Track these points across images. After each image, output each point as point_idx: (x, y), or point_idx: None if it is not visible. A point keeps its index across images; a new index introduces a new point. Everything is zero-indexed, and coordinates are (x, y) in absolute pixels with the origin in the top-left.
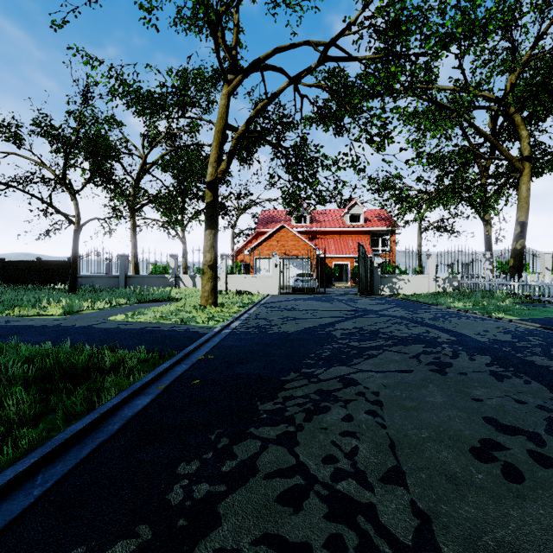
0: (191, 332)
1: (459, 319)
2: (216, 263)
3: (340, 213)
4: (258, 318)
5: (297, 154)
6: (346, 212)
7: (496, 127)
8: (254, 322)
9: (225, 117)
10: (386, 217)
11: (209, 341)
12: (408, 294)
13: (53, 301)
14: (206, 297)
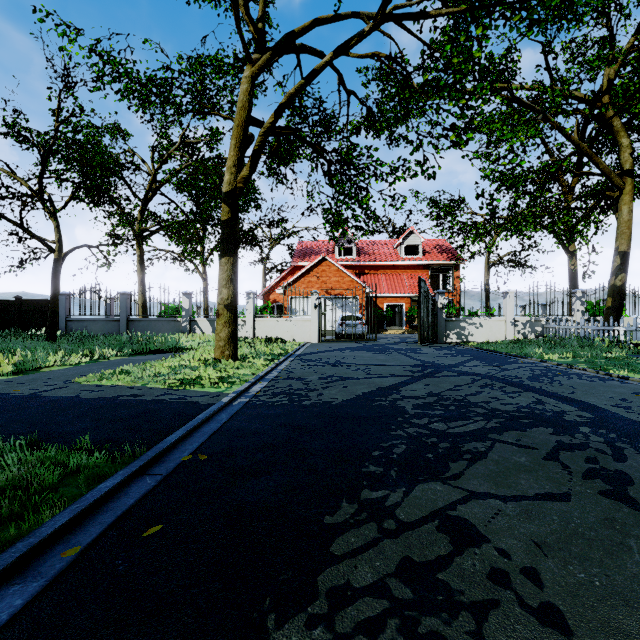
0: (187, 403)
1: (569, 378)
2: (235, 302)
3: (393, 244)
4: (291, 377)
5: (343, 160)
6: (401, 243)
7: (584, 138)
8: (284, 385)
9: (247, 106)
10: (448, 248)
11: (210, 421)
12: (480, 341)
13: (11, 353)
14: (221, 348)
